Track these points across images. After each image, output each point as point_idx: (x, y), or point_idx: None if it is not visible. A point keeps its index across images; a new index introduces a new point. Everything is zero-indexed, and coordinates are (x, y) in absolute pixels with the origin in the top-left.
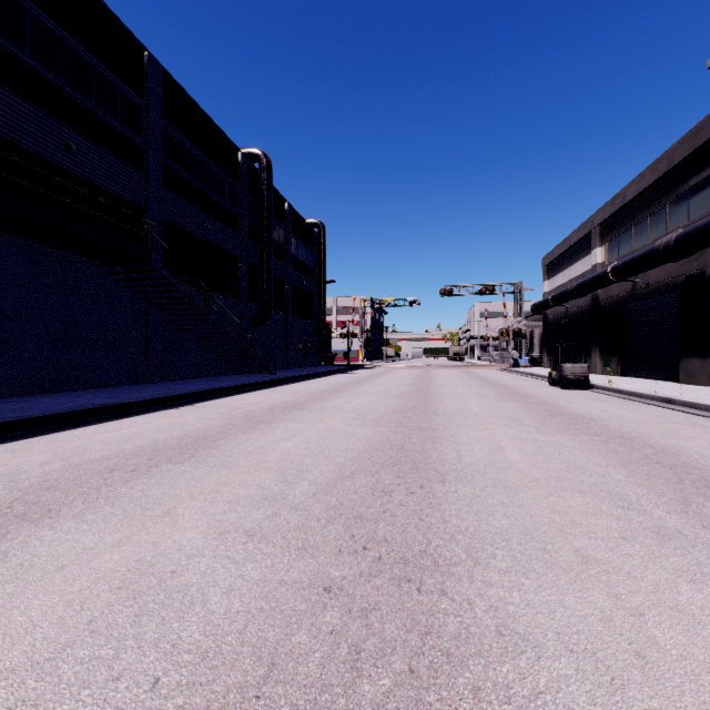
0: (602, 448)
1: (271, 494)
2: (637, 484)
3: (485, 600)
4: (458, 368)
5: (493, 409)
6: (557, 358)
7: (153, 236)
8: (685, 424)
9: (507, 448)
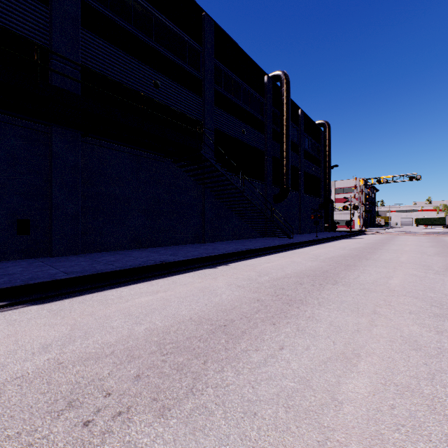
0: None
1: None
2: None
3: None
4: None
5: None
6: None
7: (202, 132)
8: None
9: None
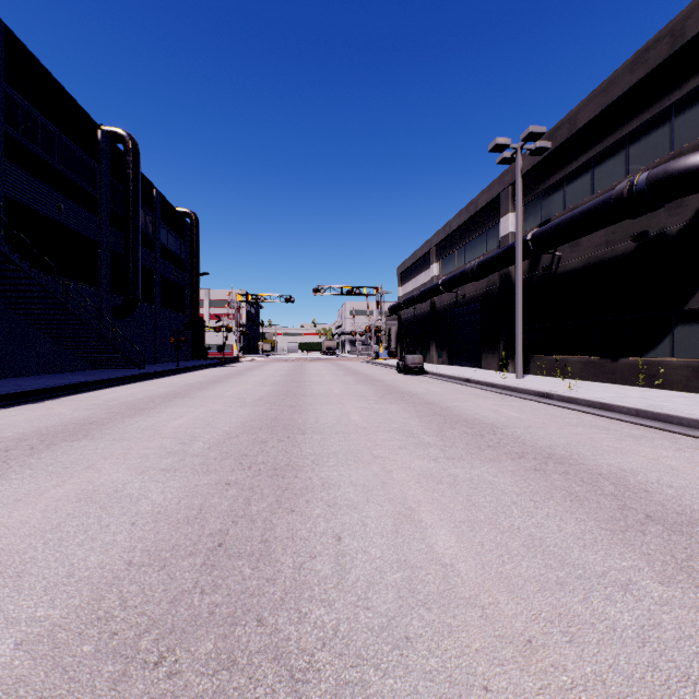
0: (412, 410)
1: (174, 450)
2: (421, 425)
3: (319, 476)
4: (329, 361)
5: (349, 391)
6: (403, 351)
7: (1, 218)
8: (469, 394)
9: (352, 414)
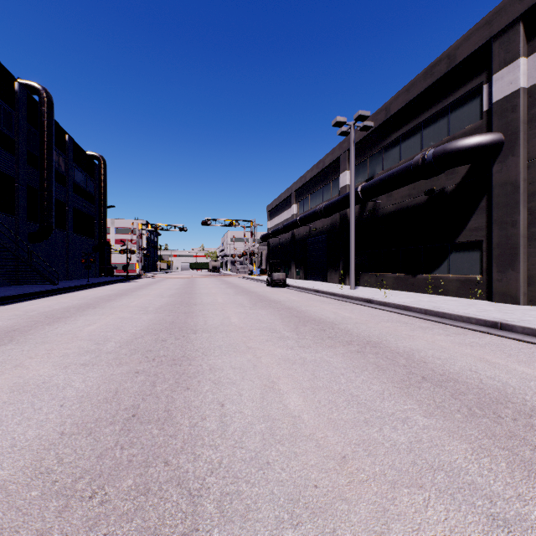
0: (277, 313)
1: (90, 349)
2: (283, 324)
3: (207, 364)
4: (215, 277)
5: (230, 300)
6: (271, 270)
7: None
8: (317, 301)
9: (232, 317)
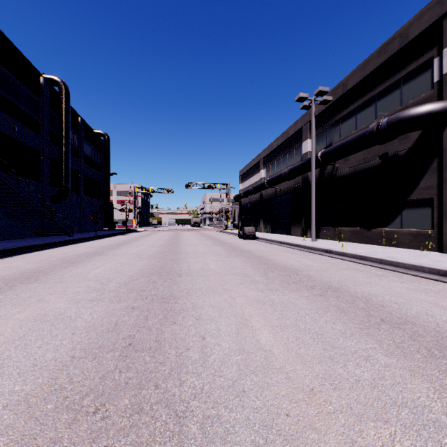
0: (248, 261)
1: (96, 288)
2: (253, 270)
3: (190, 302)
4: (196, 231)
5: (209, 250)
6: (243, 224)
7: None
8: (283, 251)
9: (210, 264)
